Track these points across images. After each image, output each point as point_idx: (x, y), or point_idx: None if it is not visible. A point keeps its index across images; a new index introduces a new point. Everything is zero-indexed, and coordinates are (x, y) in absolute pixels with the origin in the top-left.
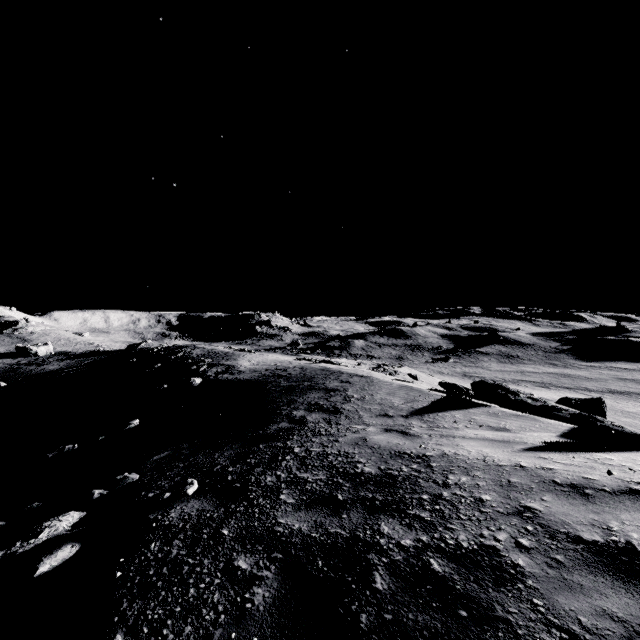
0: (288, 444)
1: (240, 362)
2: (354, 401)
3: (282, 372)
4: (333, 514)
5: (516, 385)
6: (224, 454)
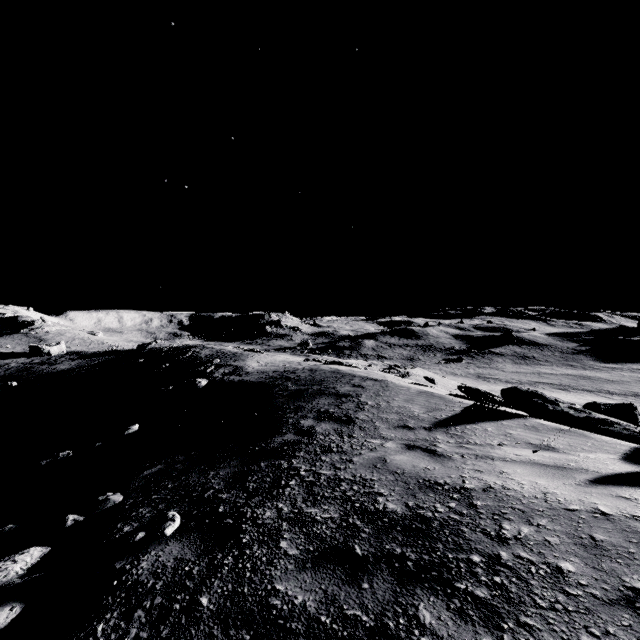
0: (293, 463)
1: (248, 363)
2: (368, 409)
3: (290, 374)
4: (350, 581)
5: (533, 387)
6: (219, 473)
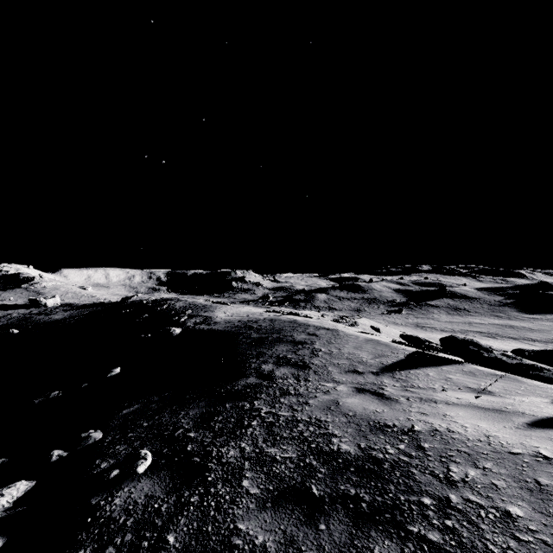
0: (255, 405)
1: (216, 313)
2: (322, 355)
3: (253, 324)
4: (307, 521)
5: (465, 335)
6: (189, 414)
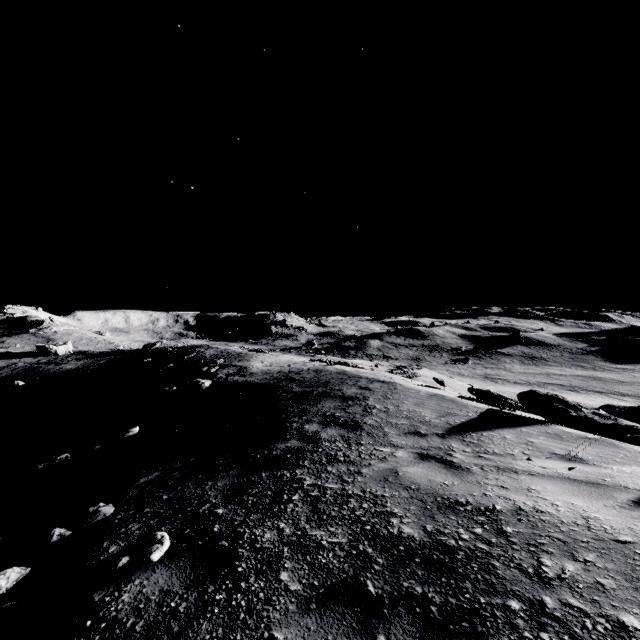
0: (297, 474)
1: (252, 363)
2: (376, 413)
3: (295, 375)
4: (362, 630)
5: (542, 388)
6: (217, 484)
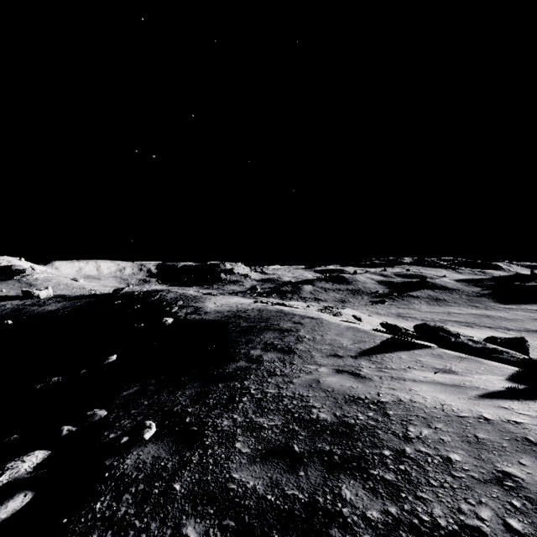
0: (245, 384)
1: (206, 304)
2: (306, 341)
3: (242, 313)
4: (289, 470)
5: (444, 324)
6: (185, 393)
